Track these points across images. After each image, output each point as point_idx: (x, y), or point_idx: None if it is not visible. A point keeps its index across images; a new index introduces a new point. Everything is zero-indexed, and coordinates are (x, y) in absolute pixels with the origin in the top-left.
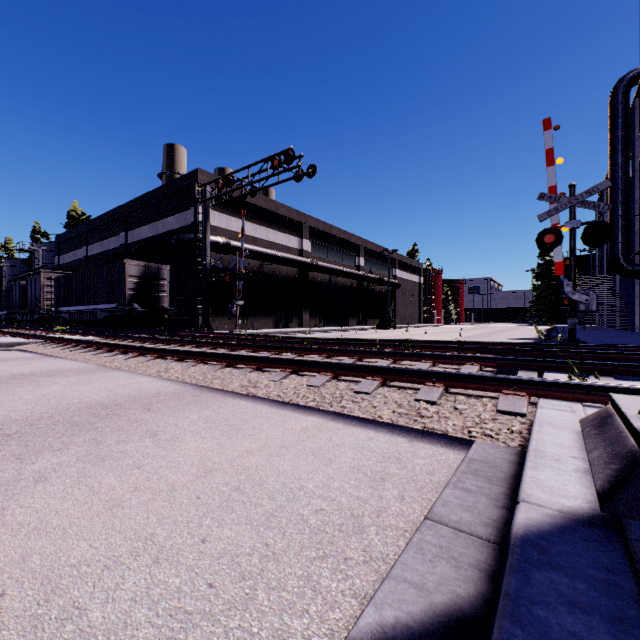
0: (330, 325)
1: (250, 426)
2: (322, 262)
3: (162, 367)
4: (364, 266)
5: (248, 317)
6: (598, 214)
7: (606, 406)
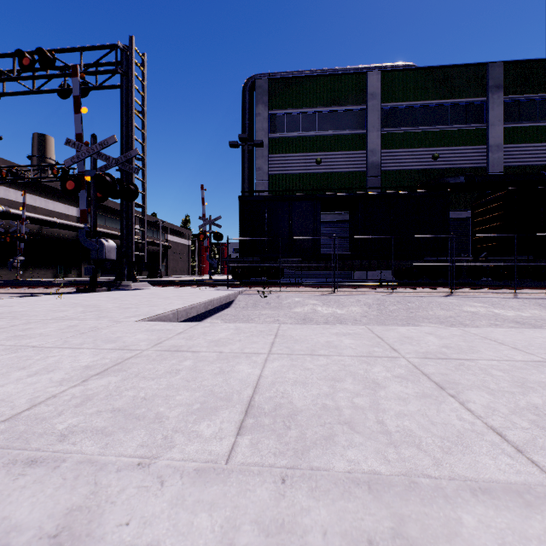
0: (108, 276)
1: None
2: (100, 227)
3: None
4: (140, 231)
5: (27, 269)
6: None
7: None
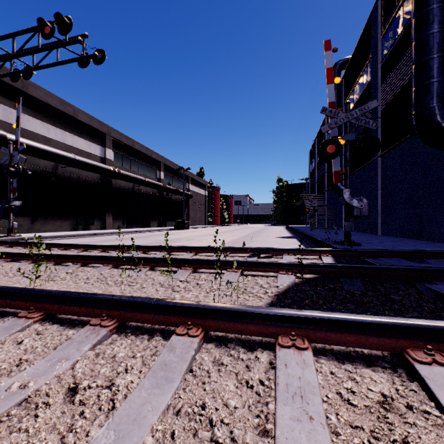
0: (134, 227)
1: None
2: (126, 171)
3: None
4: (164, 179)
5: (37, 219)
6: (311, 157)
7: None
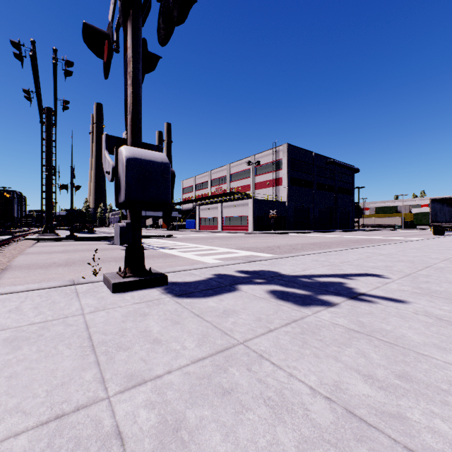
0: None
1: (50, 244)
2: None
3: (15, 248)
4: None
5: None
6: None
7: (39, 234)
